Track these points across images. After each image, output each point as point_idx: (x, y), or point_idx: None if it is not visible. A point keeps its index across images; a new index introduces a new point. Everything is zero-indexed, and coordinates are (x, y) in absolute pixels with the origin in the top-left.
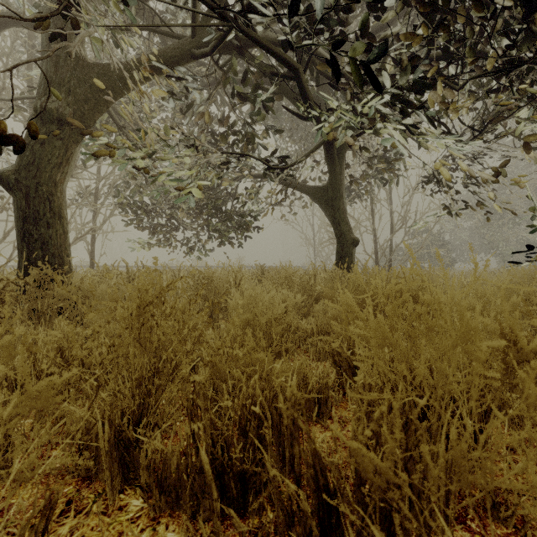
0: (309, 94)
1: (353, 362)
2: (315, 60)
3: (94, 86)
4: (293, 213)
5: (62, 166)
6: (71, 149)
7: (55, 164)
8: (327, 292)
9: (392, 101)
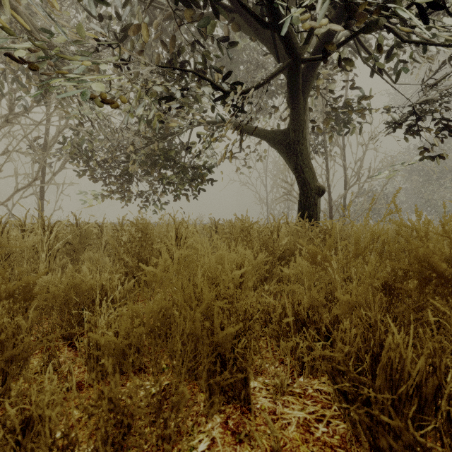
0: None
1: None
2: None
3: None
4: (248, 167)
5: None
6: None
7: None
8: (314, 252)
9: None
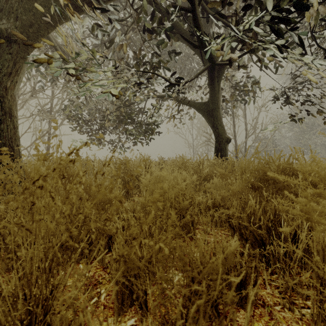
0: (200, 25)
1: (279, 243)
2: (204, 4)
3: (37, 14)
4: (182, 123)
5: (12, 76)
6: (19, 63)
7: (5, 73)
8: (222, 172)
9: (271, 20)
